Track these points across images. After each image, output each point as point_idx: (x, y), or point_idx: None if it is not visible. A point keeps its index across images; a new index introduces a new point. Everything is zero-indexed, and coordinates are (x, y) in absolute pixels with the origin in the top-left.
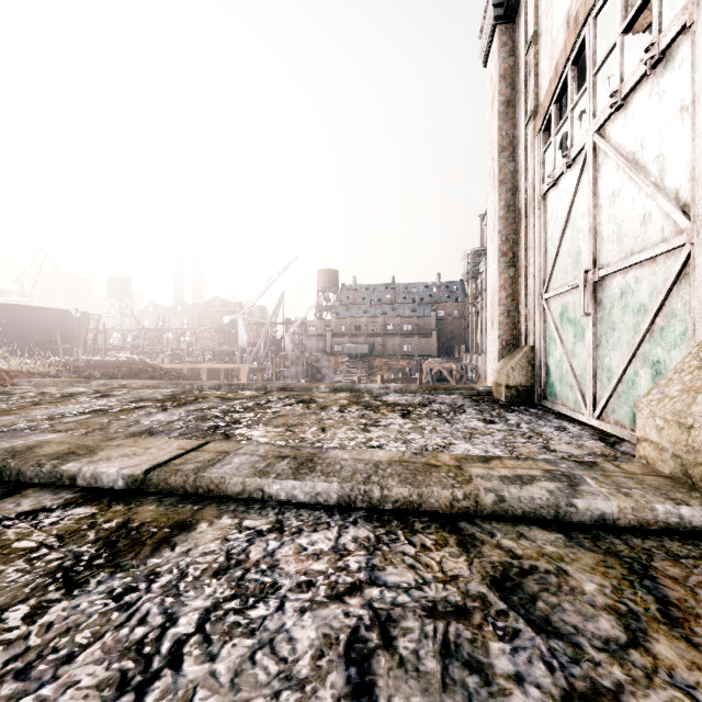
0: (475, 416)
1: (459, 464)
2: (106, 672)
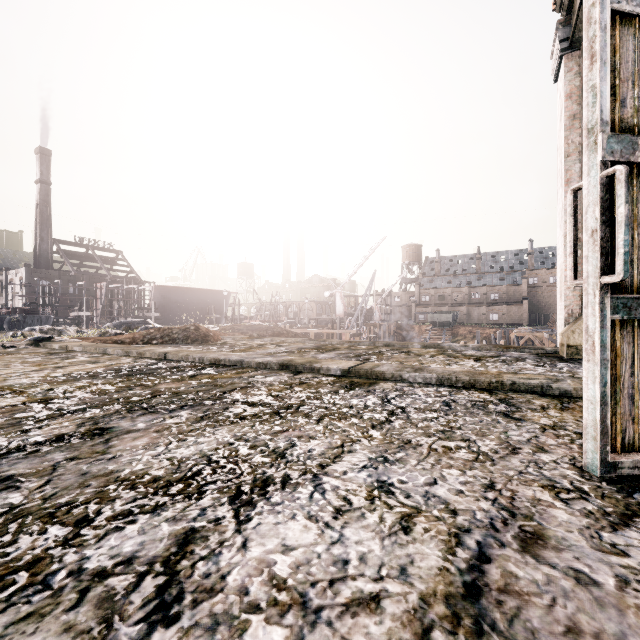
0: (531, 363)
1: (499, 374)
2: (377, 398)
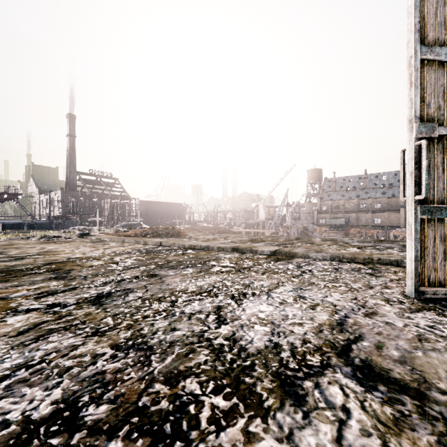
0: (396, 250)
1: (371, 254)
2: (294, 265)
